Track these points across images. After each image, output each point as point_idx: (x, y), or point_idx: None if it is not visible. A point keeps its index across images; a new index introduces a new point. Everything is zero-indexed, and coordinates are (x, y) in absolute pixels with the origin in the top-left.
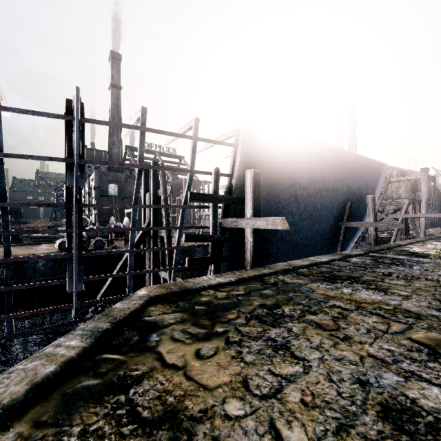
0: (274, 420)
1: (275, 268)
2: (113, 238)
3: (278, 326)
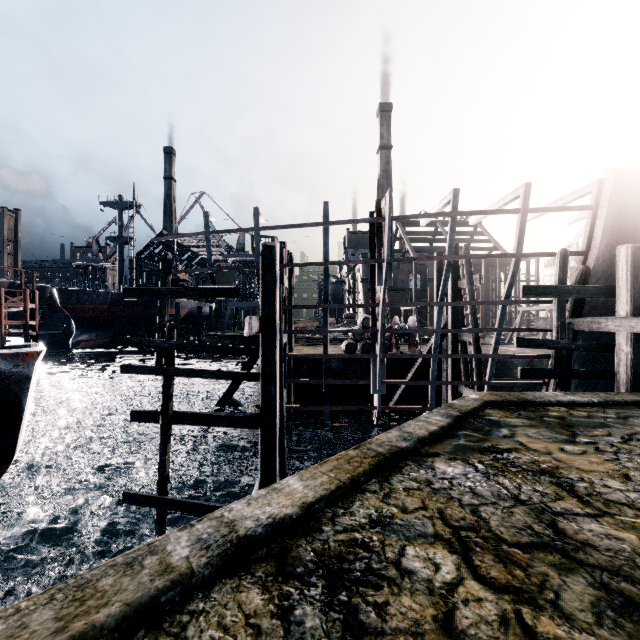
0: None
1: None
2: (397, 342)
3: None
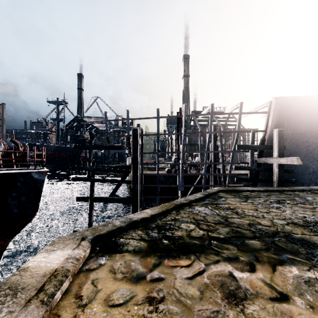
0: (263, 214)
1: (295, 188)
2: (190, 169)
3: (278, 204)
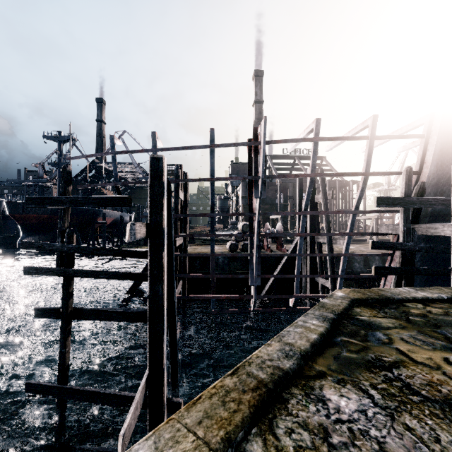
0: None
1: None
2: (268, 242)
3: None
